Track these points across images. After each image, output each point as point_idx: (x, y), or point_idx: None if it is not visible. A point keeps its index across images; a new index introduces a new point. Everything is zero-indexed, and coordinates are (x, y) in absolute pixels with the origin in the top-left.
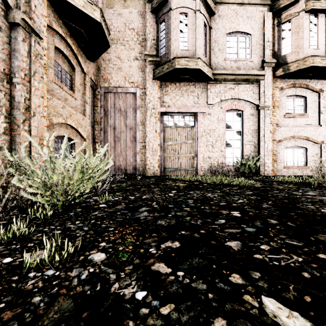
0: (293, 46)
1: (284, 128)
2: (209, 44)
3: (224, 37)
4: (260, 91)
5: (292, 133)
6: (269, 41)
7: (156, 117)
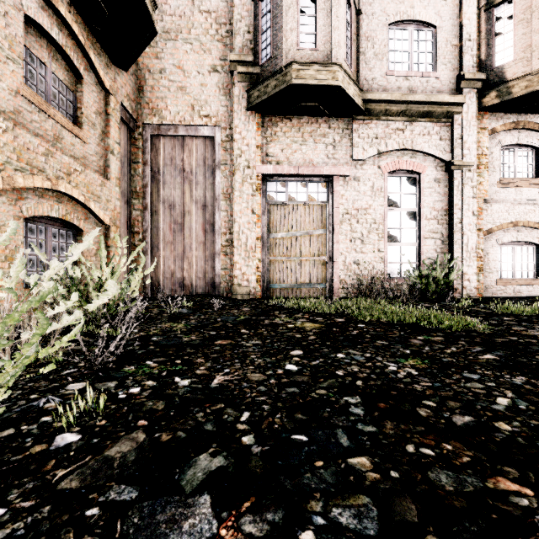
0: (517, 47)
1: (499, 206)
2: (356, 43)
3: (384, 31)
4: (453, 136)
5: (513, 217)
6: (470, 38)
7: (252, 184)
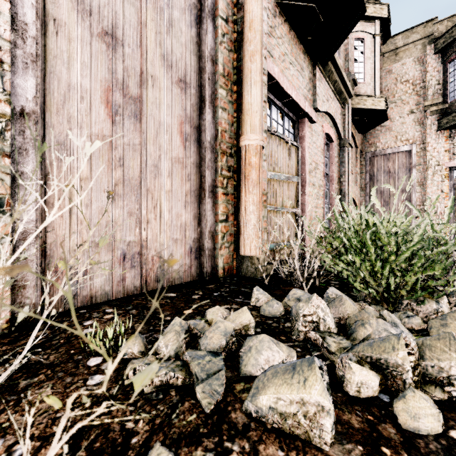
0: None
1: None
2: None
3: None
4: None
5: None
6: None
7: (441, 174)
